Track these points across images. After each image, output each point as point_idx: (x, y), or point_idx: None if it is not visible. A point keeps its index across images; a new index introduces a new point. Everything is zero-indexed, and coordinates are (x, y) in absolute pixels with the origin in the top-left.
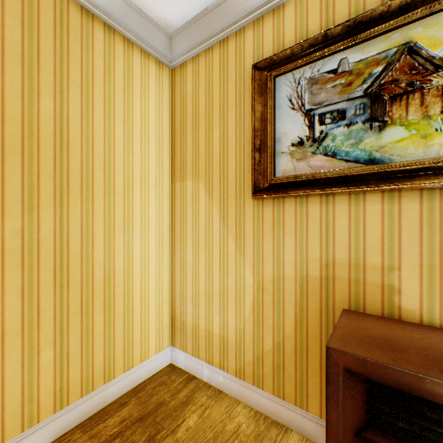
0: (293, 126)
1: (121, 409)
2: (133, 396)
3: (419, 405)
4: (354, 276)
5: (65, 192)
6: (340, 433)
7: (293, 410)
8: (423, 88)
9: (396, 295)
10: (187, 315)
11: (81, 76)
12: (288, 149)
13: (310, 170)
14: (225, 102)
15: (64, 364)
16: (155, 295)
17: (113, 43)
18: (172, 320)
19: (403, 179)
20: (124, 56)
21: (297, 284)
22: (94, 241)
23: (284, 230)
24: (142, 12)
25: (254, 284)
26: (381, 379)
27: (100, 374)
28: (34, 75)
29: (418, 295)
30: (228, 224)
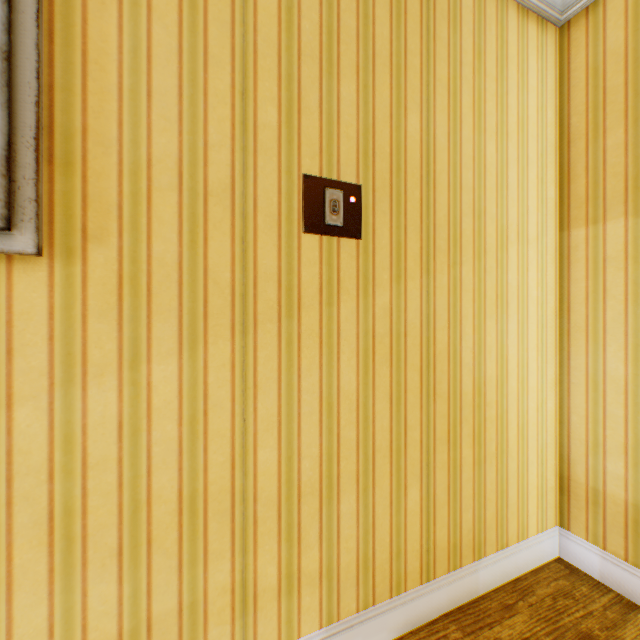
0: None
1: (508, 615)
2: (517, 599)
3: None
4: None
5: (430, 252)
6: None
7: None
8: None
9: None
10: (606, 479)
11: (446, 71)
12: None
13: None
14: None
15: (429, 514)
16: (535, 430)
17: (483, 6)
18: (559, 479)
19: None
20: (495, 24)
21: None
22: (461, 330)
23: None
24: None
25: None
26: None
27: (468, 543)
28: (400, 83)
29: None
30: None
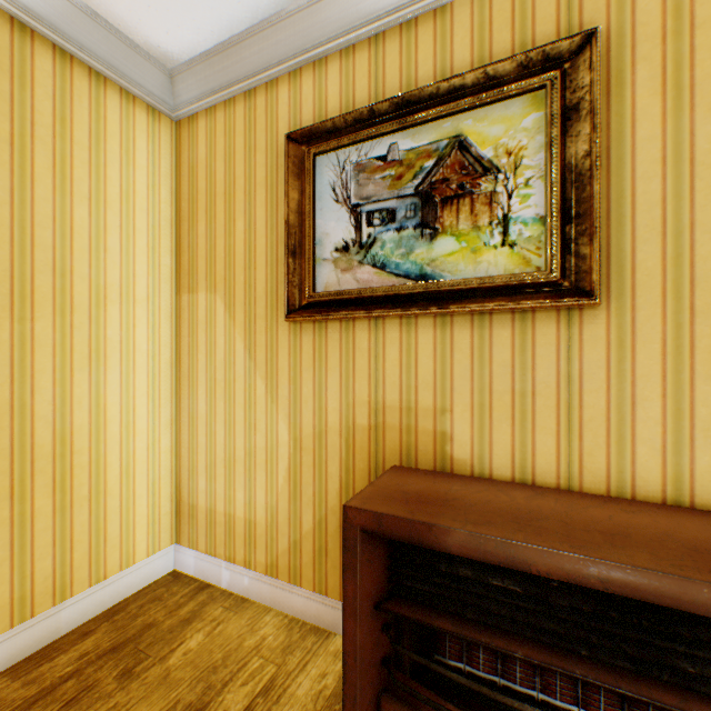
0: (338, 224)
1: (83, 640)
2: (105, 622)
3: (437, 561)
4: (406, 423)
5: None
6: (357, 608)
7: (338, 607)
8: (474, 193)
9: (448, 443)
10: (199, 495)
11: (11, 126)
12: (332, 256)
13: (357, 285)
14: (253, 182)
15: None
16: (146, 466)
17: (71, 76)
18: (176, 504)
19: (452, 301)
20: (90, 97)
21: (343, 437)
22: (35, 384)
23: (328, 364)
24: (120, 33)
25: (290, 442)
26: (395, 535)
27: (47, 590)
28: None
29: (470, 442)
30: (256, 357)
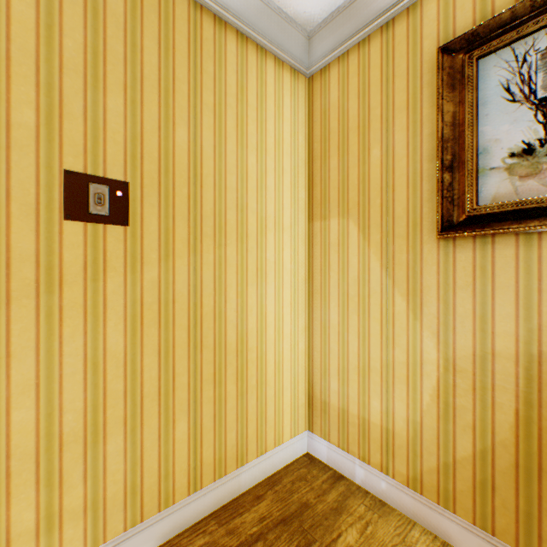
0: (513, 126)
1: (257, 503)
2: (268, 489)
3: None
4: None
5: (198, 236)
6: None
7: None
8: None
9: None
10: (330, 394)
11: (213, 98)
12: (503, 163)
13: (546, 191)
14: (390, 108)
15: (197, 439)
16: (289, 364)
17: (246, 53)
18: (308, 397)
19: None
20: (256, 68)
21: (520, 365)
22: (226, 295)
23: (494, 283)
24: (278, 9)
25: (438, 361)
26: None
27: (232, 456)
28: (170, 102)
29: None
30: (393, 275)
